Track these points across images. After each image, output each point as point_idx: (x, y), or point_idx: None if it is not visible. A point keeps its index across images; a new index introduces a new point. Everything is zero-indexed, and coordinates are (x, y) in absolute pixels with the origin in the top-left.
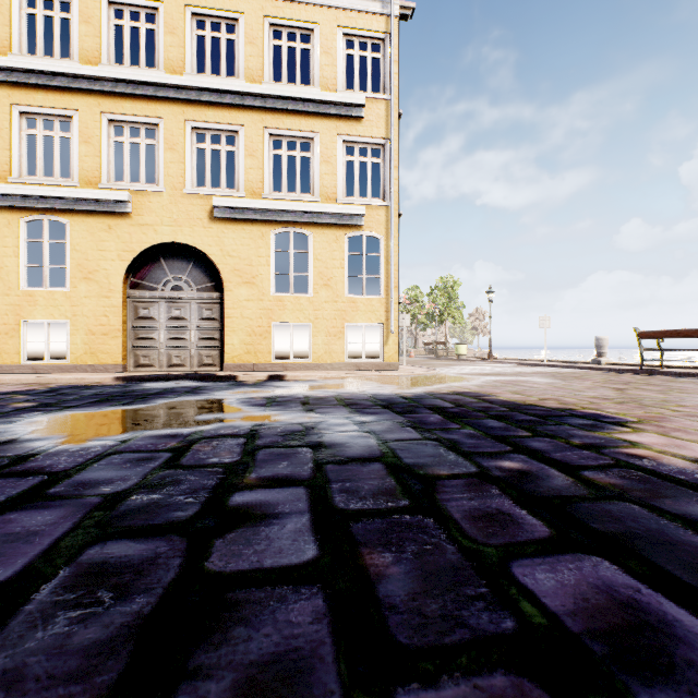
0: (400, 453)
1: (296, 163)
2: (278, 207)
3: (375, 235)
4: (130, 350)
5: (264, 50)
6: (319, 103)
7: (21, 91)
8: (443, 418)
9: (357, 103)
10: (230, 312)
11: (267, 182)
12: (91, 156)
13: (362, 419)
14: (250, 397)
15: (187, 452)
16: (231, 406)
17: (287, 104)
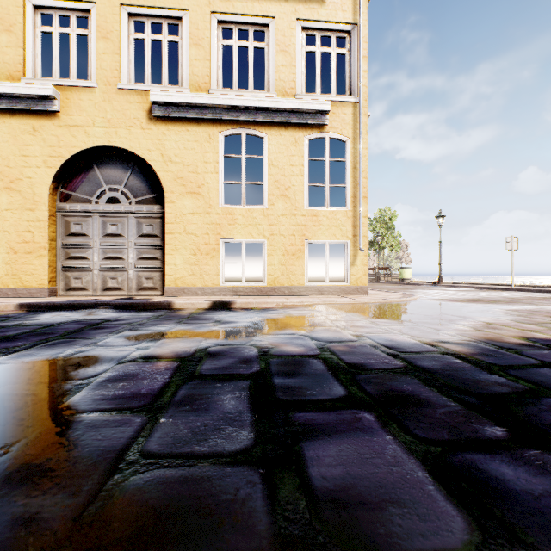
0: None
1: None
2: (227, 102)
3: (340, 136)
4: (60, 271)
5: None
6: None
7: None
8: None
9: None
10: (172, 227)
11: (215, 76)
12: (12, 47)
13: None
14: (151, 354)
15: None
16: (61, 403)
17: None
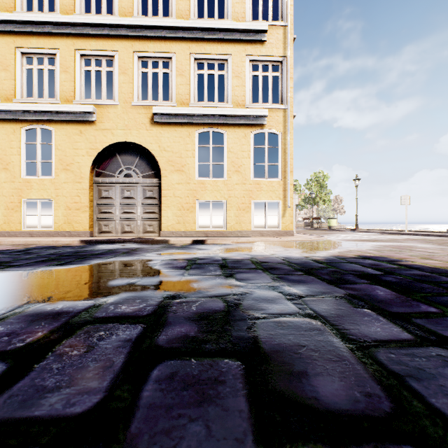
0: (427, 393)
1: (214, 94)
2: (201, 112)
3: (275, 131)
4: (95, 221)
5: None
6: (231, 31)
7: (22, 37)
8: (393, 291)
9: (261, 29)
10: (165, 192)
11: (193, 94)
12: (68, 81)
13: (292, 290)
14: (173, 258)
15: (37, 361)
16: (153, 268)
17: (207, 34)
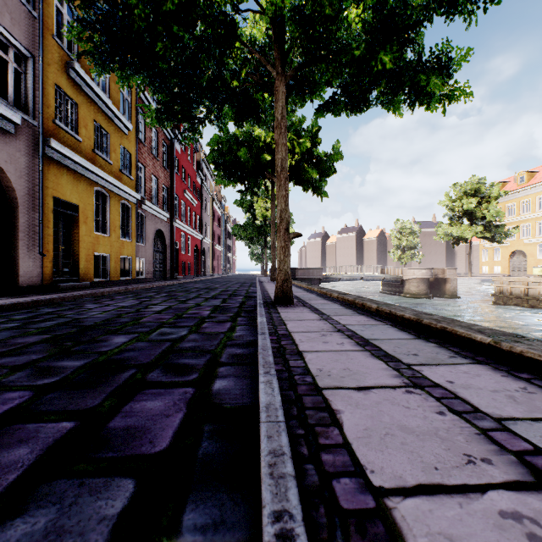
0: None
1: None
2: (536, 240)
3: None
4: (510, 271)
5: (535, 204)
6: None
7: None
8: None
9: None
10: (528, 263)
11: (536, 233)
12: None
13: None
14: None
15: None
16: None
17: (540, 215)
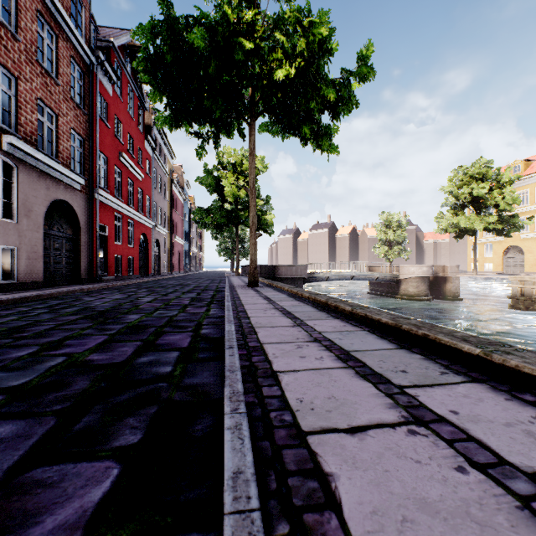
0: None
1: None
2: None
3: None
4: (504, 269)
5: (534, 195)
6: None
7: None
8: None
9: None
10: (525, 260)
11: (535, 227)
12: None
13: None
14: None
15: None
16: None
17: None
